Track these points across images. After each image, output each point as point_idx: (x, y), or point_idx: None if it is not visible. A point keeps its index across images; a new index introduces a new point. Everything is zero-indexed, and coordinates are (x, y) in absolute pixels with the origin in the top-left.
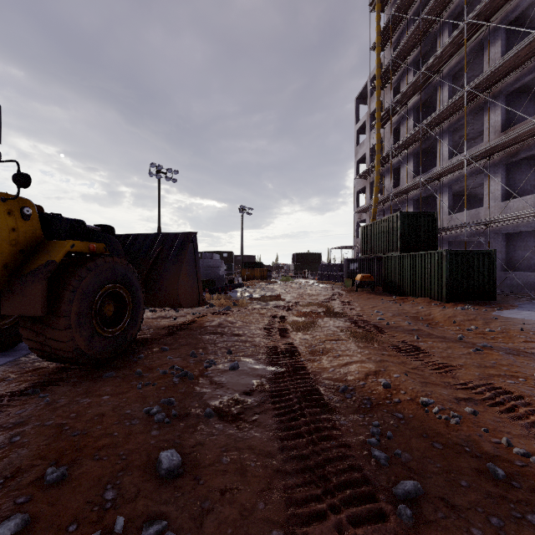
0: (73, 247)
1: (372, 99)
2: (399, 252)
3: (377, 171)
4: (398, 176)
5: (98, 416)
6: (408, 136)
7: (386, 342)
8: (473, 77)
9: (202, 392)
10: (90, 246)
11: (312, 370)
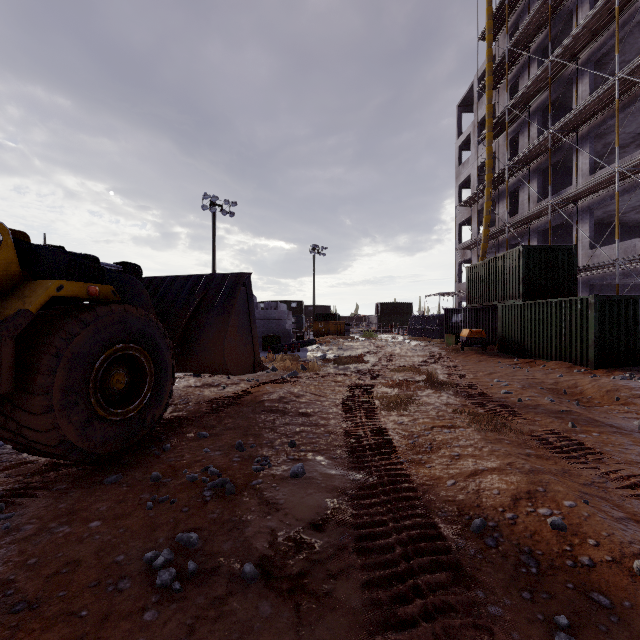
0: (60, 289)
1: (480, 105)
2: (521, 299)
3: (488, 196)
4: (515, 202)
5: (69, 567)
6: (531, 147)
7: (526, 431)
8: (624, 63)
9: (244, 520)
10: (90, 288)
11: (419, 482)
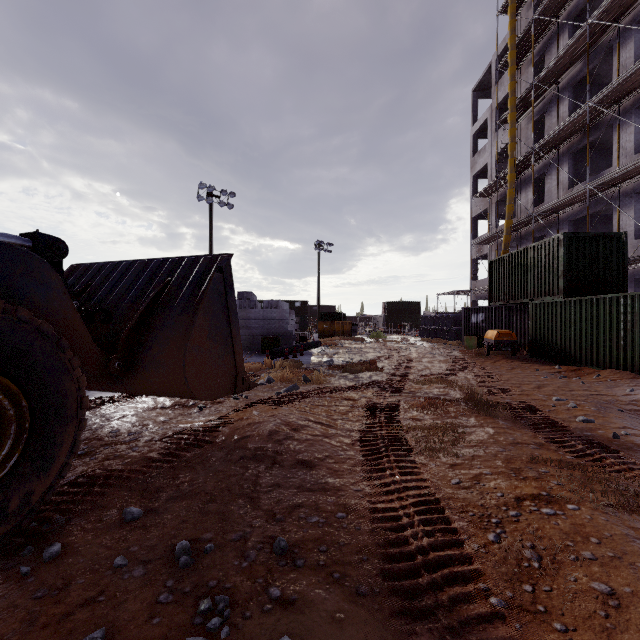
0: None
1: (498, 87)
2: (562, 295)
3: (511, 182)
4: (539, 191)
5: None
6: (564, 125)
7: None
8: None
9: None
10: None
11: None
